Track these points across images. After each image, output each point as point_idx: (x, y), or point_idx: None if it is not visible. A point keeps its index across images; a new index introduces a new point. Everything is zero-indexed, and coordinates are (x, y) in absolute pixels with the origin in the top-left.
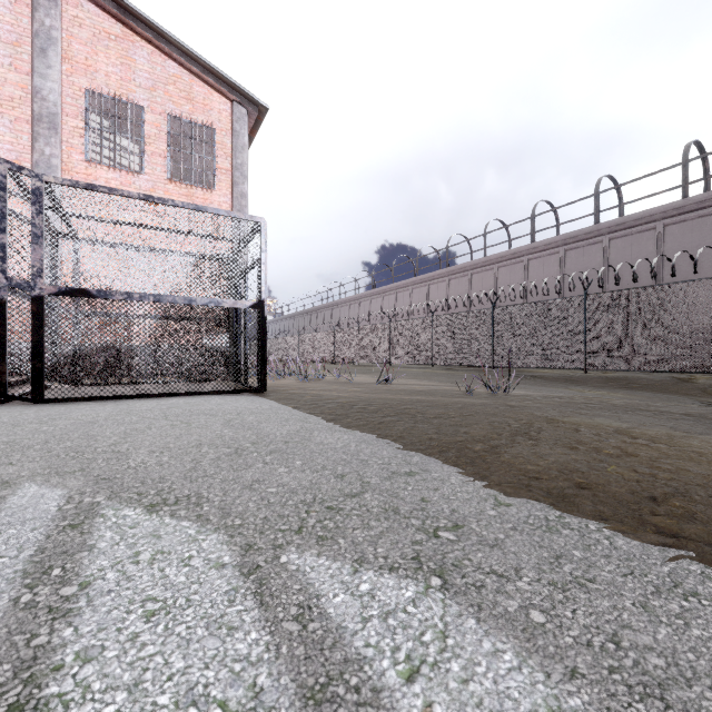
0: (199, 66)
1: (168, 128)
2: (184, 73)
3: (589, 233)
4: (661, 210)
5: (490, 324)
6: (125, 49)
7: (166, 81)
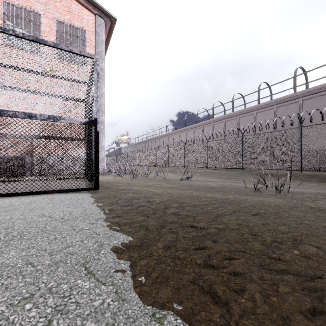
0: None
1: (56, 28)
2: None
3: (290, 97)
4: None
5: (240, 145)
6: None
7: (55, 0)
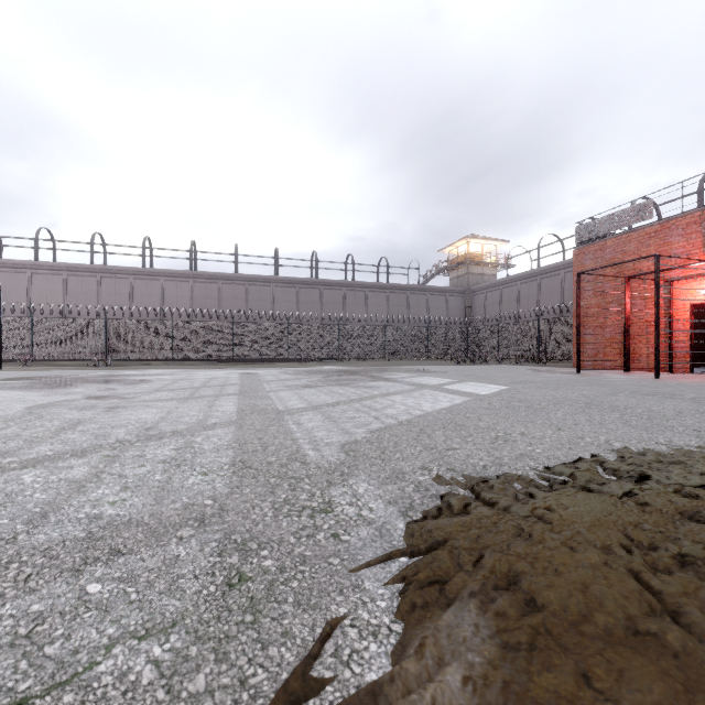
0: None
1: None
2: None
3: (87, 268)
4: (133, 270)
5: (29, 328)
6: None
7: None
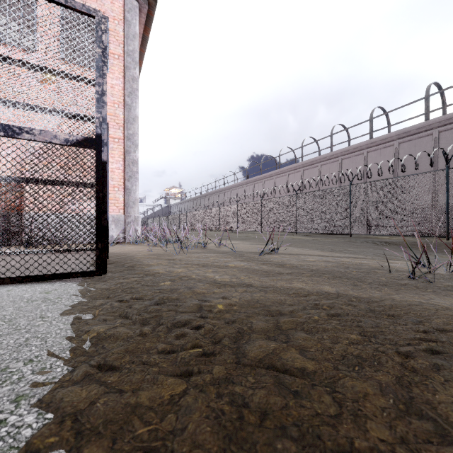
0: None
1: (61, 11)
2: None
3: (420, 128)
4: None
5: (347, 198)
6: None
7: None
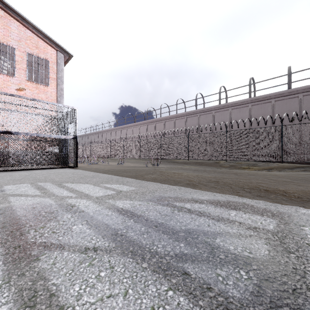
0: (42, 34)
1: (27, 58)
2: (34, 36)
3: (194, 112)
4: (213, 107)
5: (160, 143)
6: (5, 22)
7: (26, 38)
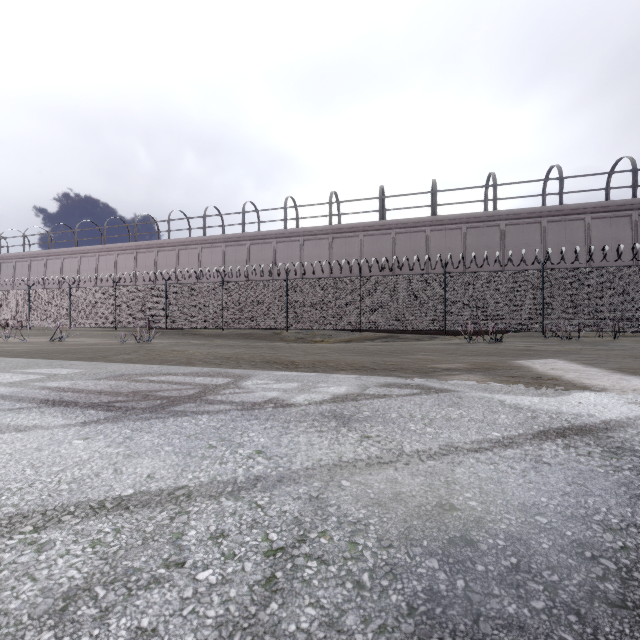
0: None
1: None
2: None
3: (239, 237)
4: (275, 233)
5: (164, 296)
6: None
7: None
